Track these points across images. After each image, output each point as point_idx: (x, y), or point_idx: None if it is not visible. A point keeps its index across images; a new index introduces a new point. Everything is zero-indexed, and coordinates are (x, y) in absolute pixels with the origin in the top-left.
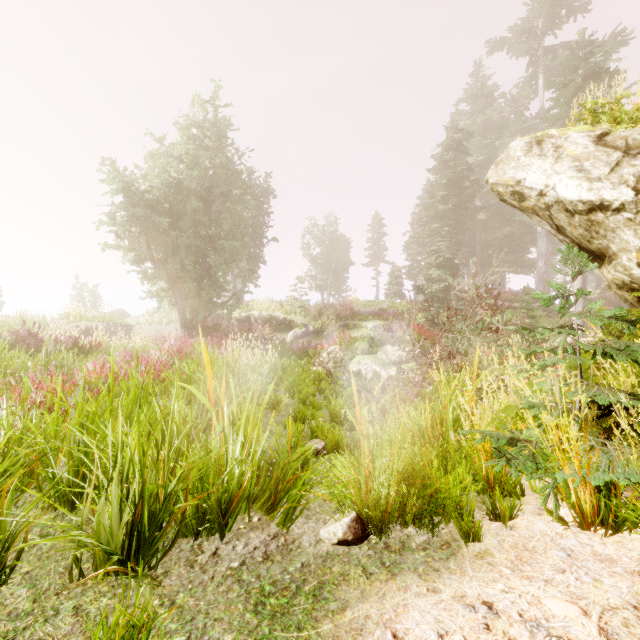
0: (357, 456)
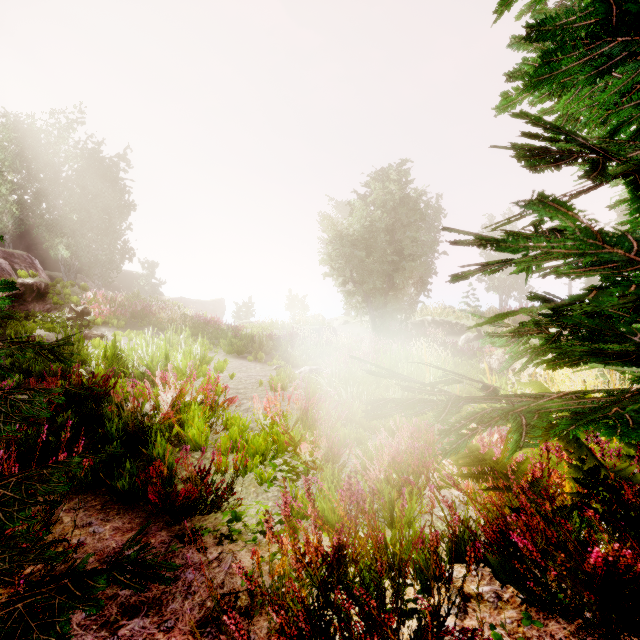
0: None
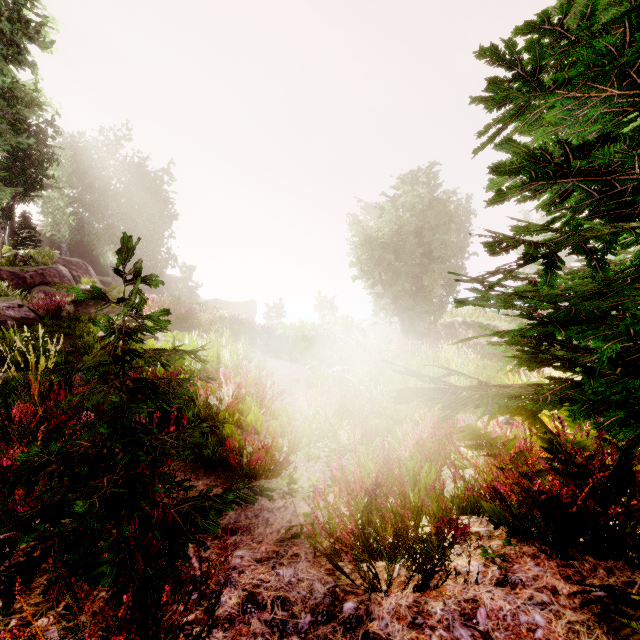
0: None
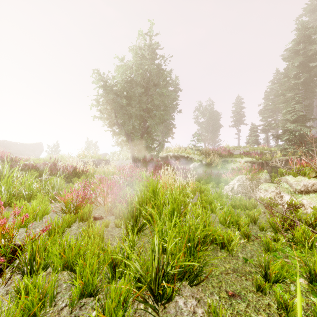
0: None
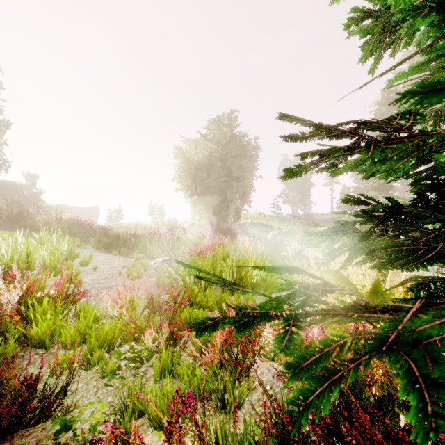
0: (291, 276)
